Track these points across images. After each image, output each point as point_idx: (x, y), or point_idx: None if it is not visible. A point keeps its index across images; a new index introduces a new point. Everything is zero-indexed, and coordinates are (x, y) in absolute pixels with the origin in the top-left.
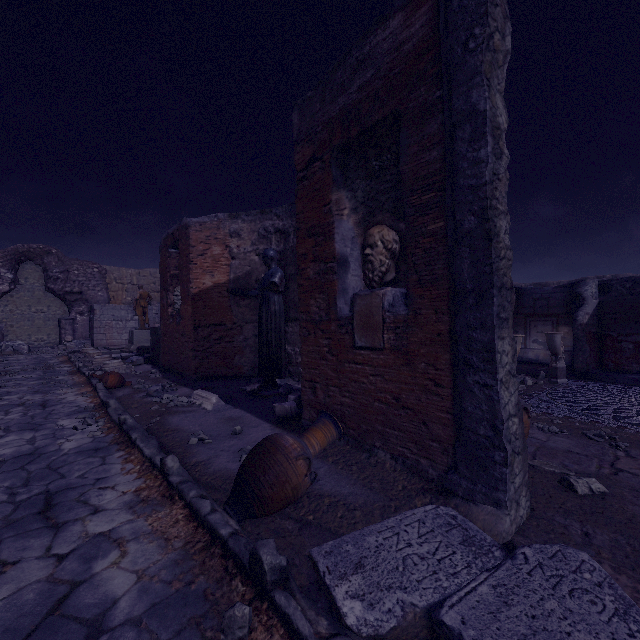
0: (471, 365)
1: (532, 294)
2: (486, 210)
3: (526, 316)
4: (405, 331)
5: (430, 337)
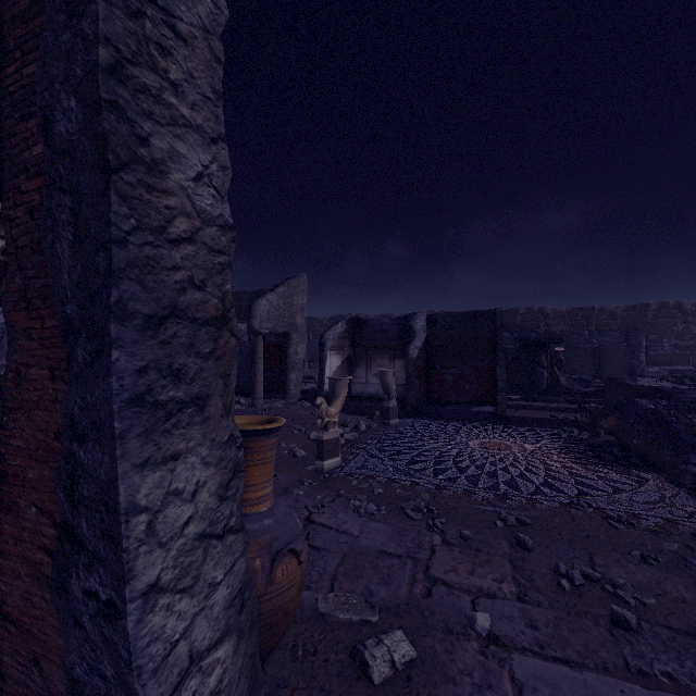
0: (82, 543)
1: (373, 325)
2: (96, 75)
3: (368, 349)
4: (2, 420)
5: (43, 440)
